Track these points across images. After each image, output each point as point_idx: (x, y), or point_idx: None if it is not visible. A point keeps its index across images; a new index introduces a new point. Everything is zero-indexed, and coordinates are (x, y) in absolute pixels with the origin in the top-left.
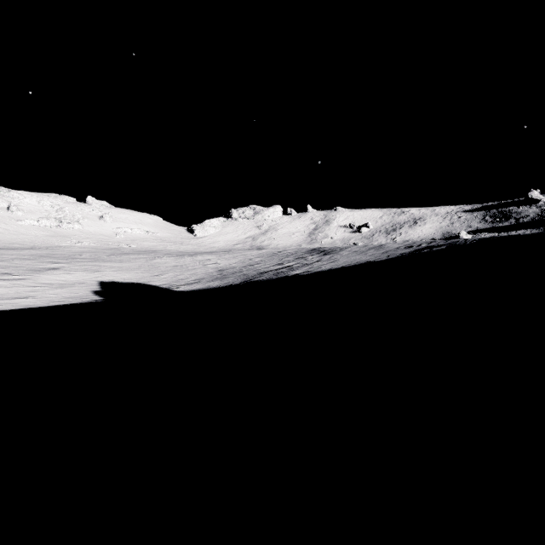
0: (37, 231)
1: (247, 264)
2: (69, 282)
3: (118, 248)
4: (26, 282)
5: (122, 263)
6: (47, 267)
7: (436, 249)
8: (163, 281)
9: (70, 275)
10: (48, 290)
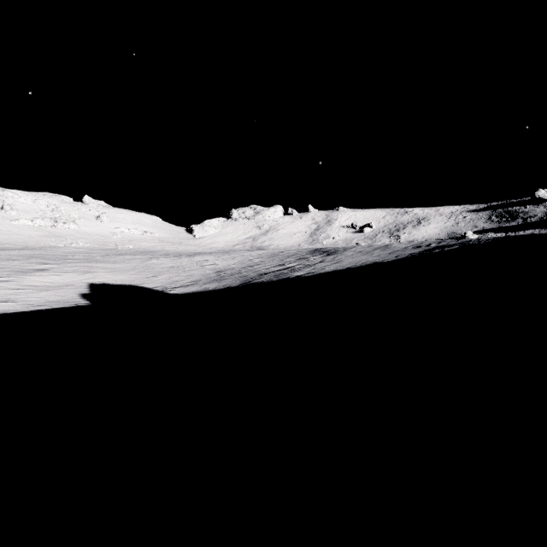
0: (30, 231)
1: (246, 265)
2: (56, 284)
3: (115, 248)
4: (10, 284)
5: (116, 264)
6: (35, 268)
7: (448, 249)
8: (157, 283)
9: (58, 277)
10: (32, 293)
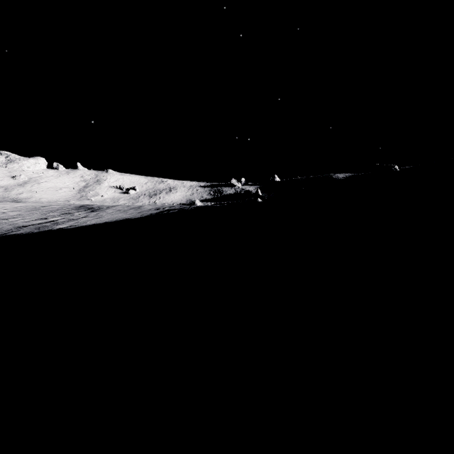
0: None
1: None
2: None
3: None
4: None
5: None
6: None
7: (171, 212)
8: None
9: None
10: None
